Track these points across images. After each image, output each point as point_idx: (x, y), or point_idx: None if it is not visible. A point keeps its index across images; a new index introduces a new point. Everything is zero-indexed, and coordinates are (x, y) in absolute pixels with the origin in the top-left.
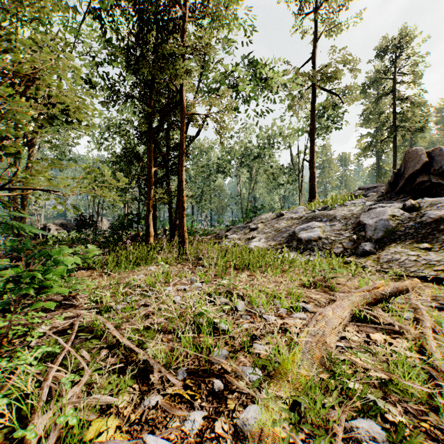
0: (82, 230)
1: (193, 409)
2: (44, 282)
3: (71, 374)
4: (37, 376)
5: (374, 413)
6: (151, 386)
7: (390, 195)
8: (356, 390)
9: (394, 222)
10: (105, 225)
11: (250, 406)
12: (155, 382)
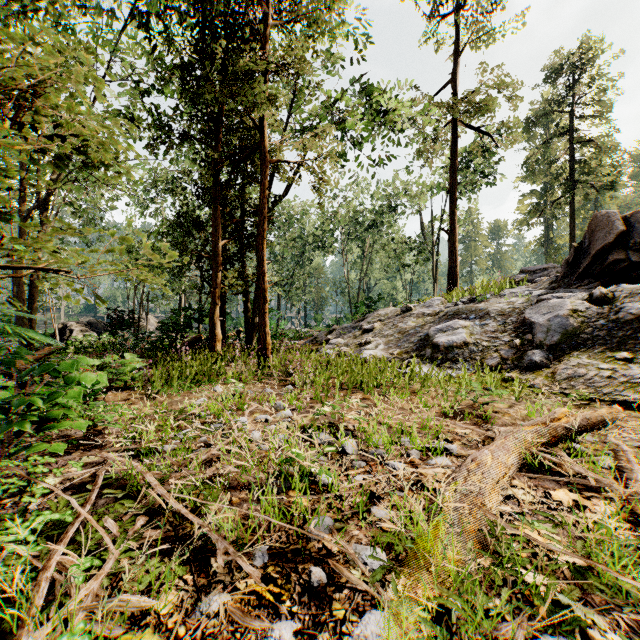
0: (117, 332)
1: (278, 617)
2: (50, 412)
3: (88, 557)
4: (34, 561)
5: (571, 627)
6: (213, 578)
7: (568, 280)
8: (539, 587)
9: (576, 320)
10: (153, 325)
11: (369, 613)
12: (219, 571)
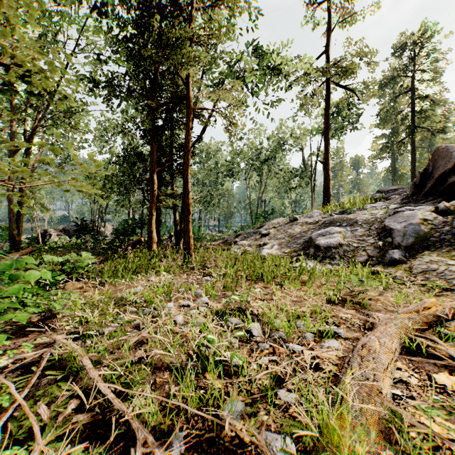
0: (80, 236)
1: None
2: None
3: (15, 447)
4: None
5: None
6: None
7: (416, 197)
8: None
9: (426, 227)
10: (109, 231)
11: None
12: None
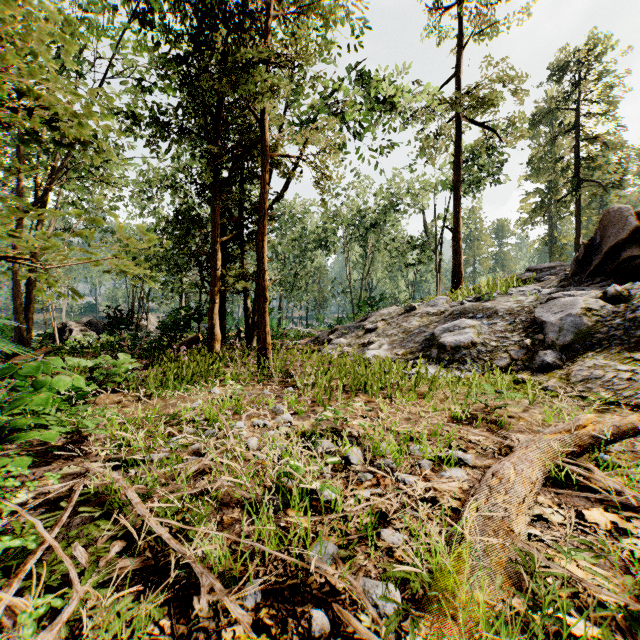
0: (114, 332)
1: None
2: (15, 421)
3: (48, 595)
4: None
5: None
6: (194, 623)
7: (578, 278)
8: None
9: (590, 319)
10: (153, 325)
11: None
12: (202, 614)
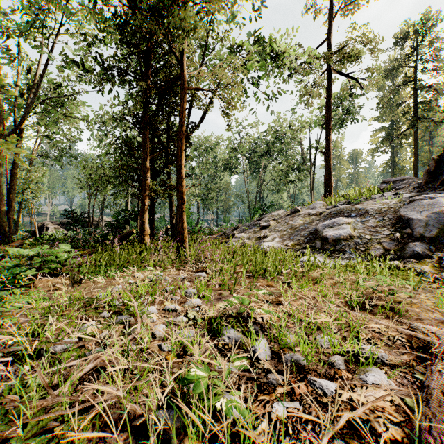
0: (71, 228)
1: None
2: None
3: None
4: None
5: None
6: None
7: (430, 185)
8: None
9: None
10: None
11: None
12: None
